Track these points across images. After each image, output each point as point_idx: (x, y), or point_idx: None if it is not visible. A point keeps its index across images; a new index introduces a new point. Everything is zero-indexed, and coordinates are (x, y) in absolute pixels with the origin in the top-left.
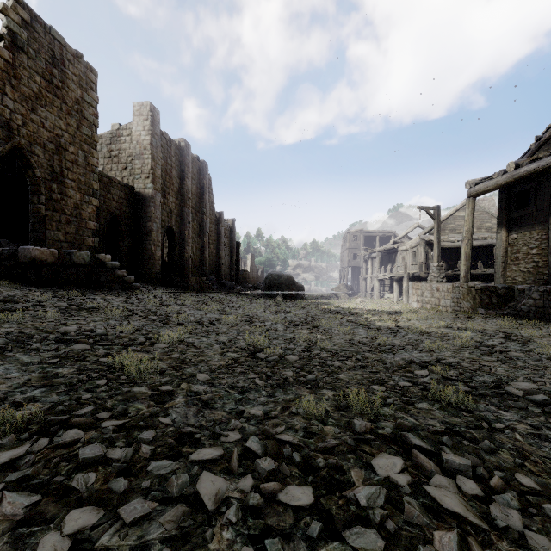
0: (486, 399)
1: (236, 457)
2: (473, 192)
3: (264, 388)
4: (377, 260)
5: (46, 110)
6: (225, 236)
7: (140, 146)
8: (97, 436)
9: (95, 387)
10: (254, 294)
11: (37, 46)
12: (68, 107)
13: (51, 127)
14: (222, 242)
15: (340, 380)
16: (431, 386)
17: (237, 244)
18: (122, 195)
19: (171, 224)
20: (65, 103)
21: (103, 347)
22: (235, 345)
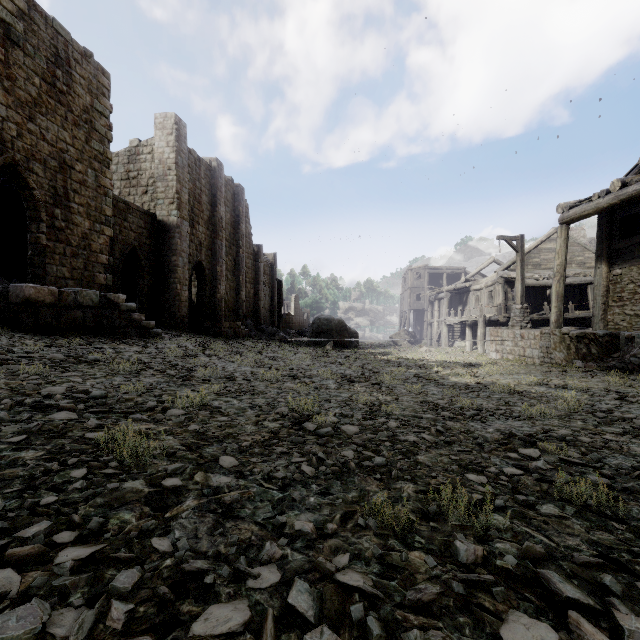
0: (636, 496)
1: (270, 632)
2: (567, 217)
3: (315, 480)
4: (445, 301)
5: (47, 119)
6: (264, 273)
7: (163, 166)
8: (42, 583)
9: (66, 483)
10: (299, 342)
11: (36, 42)
12: (74, 116)
13: (53, 140)
14: (261, 280)
15: (420, 465)
16: (556, 479)
17: (278, 282)
18: (142, 224)
19: (201, 258)
20: (70, 112)
21: (96, 415)
22: (275, 410)
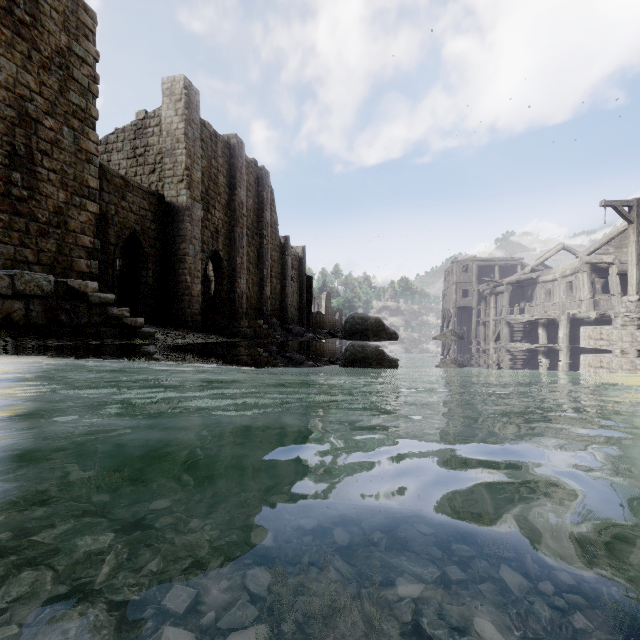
0: None
1: None
2: None
3: None
4: (506, 296)
5: None
6: (292, 268)
7: (172, 138)
8: None
9: None
10: (330, 344)
11: None
12: (43, 57)
13: (9, 83)
14: (288, 275)
15: None
16: None
17: (308, 279)
18: (145, 205)
19: (217, 248)
20: (36, 50)
21: None
22: None
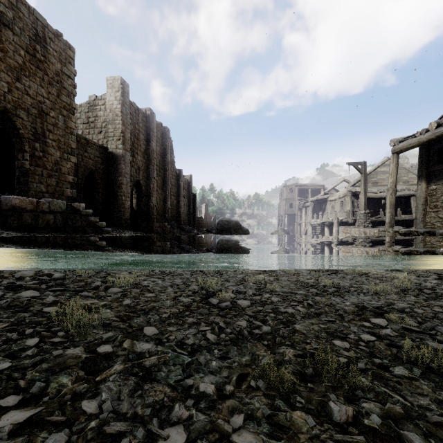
0: None
1: None
2: (398, 149)
3: (217, 345)
4: (310, 208)
5: (29, 80)
6: (183, 189)
7: (113, 114)
8: None
9: (21, 350)
10: (207, 237)
11: (21, 25)
12: (49, 78)
13: (34, 95)
14: (181, 194)
15: (297, 333)
16: (404, 346)
17: (193, 195)
18: (97, 154)
19: (139, 178)
20: (46, 75)
21: (54, 293)
22: (188, 288)
